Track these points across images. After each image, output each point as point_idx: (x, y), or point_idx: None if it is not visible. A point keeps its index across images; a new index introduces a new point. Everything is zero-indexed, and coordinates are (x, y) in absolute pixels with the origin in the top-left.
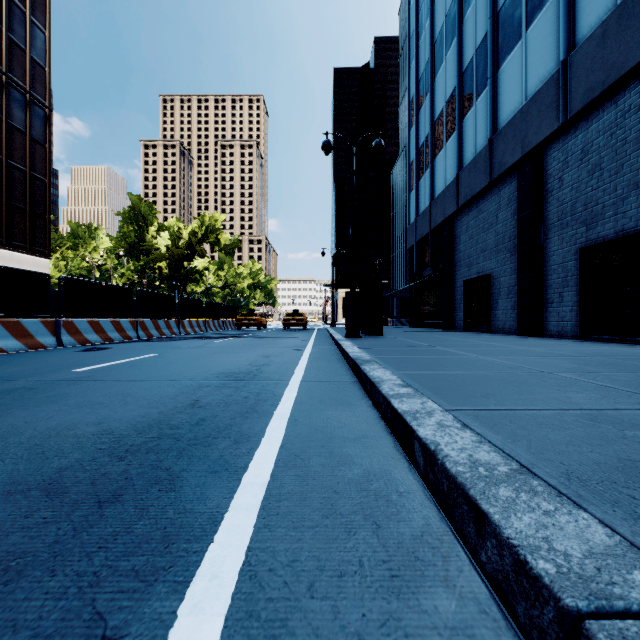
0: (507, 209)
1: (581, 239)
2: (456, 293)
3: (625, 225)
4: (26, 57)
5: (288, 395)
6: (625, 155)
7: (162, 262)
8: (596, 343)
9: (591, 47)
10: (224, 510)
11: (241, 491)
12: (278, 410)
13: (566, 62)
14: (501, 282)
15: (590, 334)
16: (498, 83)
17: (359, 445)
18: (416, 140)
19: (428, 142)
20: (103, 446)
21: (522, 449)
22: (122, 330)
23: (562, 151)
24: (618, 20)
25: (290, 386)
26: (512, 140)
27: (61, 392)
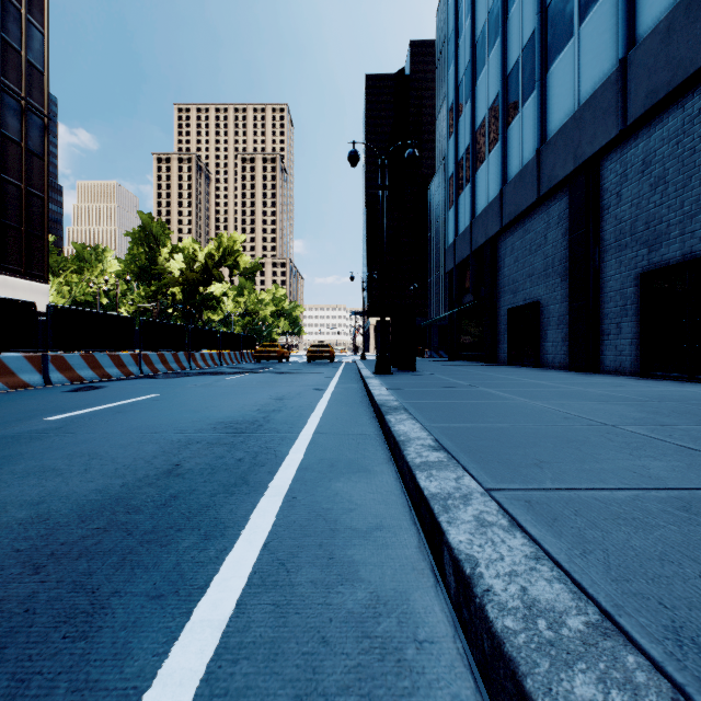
0: (557, 228)
1: (642, 262)
2: (500, 322)
3: (694, 246)
4: (22, 60)
5: (293, 456)
6: (694, 166)
7: (175, 287)
8: (660, 382)
9: (654, 43)
10: (146, 684)
11: (184, 639)
12: (275, 481)
13: (625, 61)
14: (550, 311)
15: (653, 371)
16: (547, 87)
17: (370, 543)
18: (455, 152)
19: (468, 154)
20: (23, 545)
21: (598, 571)
22: (122, 365)
23: (620, 162)
24: (686, 11)
25: (298, 442)
26: (563, 150)
27: (15, 452)
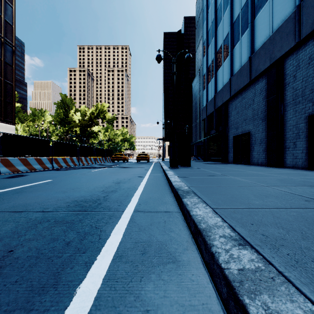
0: (260, 96)
1: (309, 110)
2: (229, 143)
3: None
4: (2, 19)
5: (112, 239)
6: None
7: (76, 128)
8: None
9: None
10: None
11: None
12: (85, 281)
13: (300, 6)
14: (256, 136)
15: None
16: (254, 25)
17: None
18: (206, 63)
19: (213, 63)
20: None
21: None
22: (42, 163)
23: (295, 60)
24: None
25: (120, 221)
26: (264, 56)
27: None
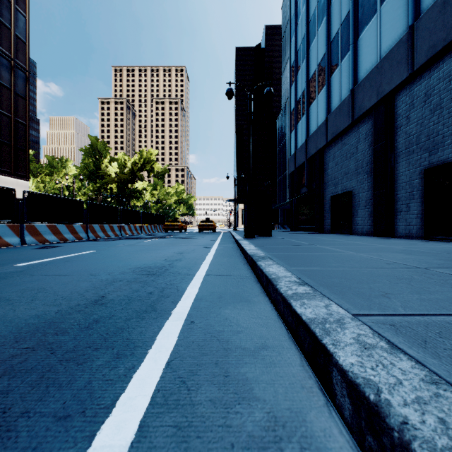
0: (365, 142)
1: (424, 162)
2: (325, 205)
3: None
4: (11, 34)
5: (190, 290)
6: None
7: (112, 184)
8: (439, 242)
9: (434, 13)
10: None
11: None
12: (177, 308)
13: (413, 27)
14: (360, 196)
15: (432, 235)
16: (358, 48)
17: (259, 361)
18: (295, 94)
19: (304, 95)
20: None
21: None
22: (75, 232)
23: (409, 96)
24: None
25: (194, 281)
26: (369, 89)
27: None
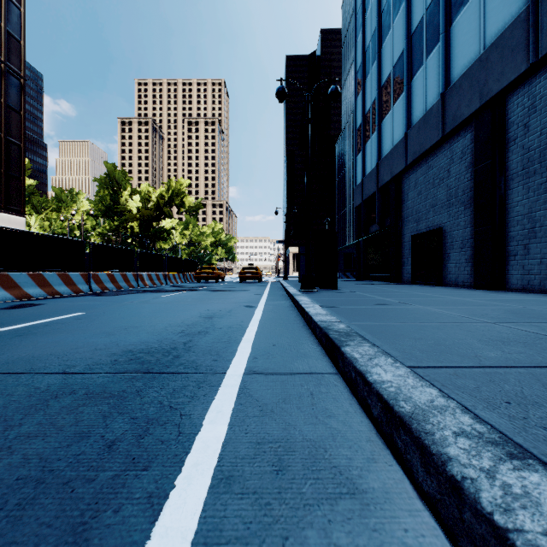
0: (460, 162)
1: None
2: (404, 248)
3: None
4: (1, 30)
5: (207, 435)
6: None
7: (134, 222)
8: None
9: None
10: None
11: None
12: None
13: None
14: (453, 236)
15: None
16: (451, 37)
17: None
18: (363, 106)
19: (375, 107)
20: None
21: None
22: (72, 283)
23: (528, 96)
24: None
25: (221, 393)
26: (468, 91)
27: None
